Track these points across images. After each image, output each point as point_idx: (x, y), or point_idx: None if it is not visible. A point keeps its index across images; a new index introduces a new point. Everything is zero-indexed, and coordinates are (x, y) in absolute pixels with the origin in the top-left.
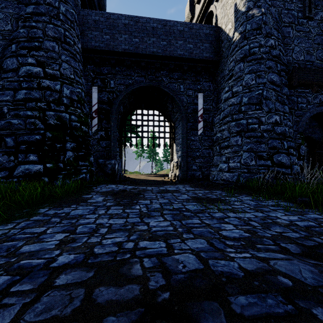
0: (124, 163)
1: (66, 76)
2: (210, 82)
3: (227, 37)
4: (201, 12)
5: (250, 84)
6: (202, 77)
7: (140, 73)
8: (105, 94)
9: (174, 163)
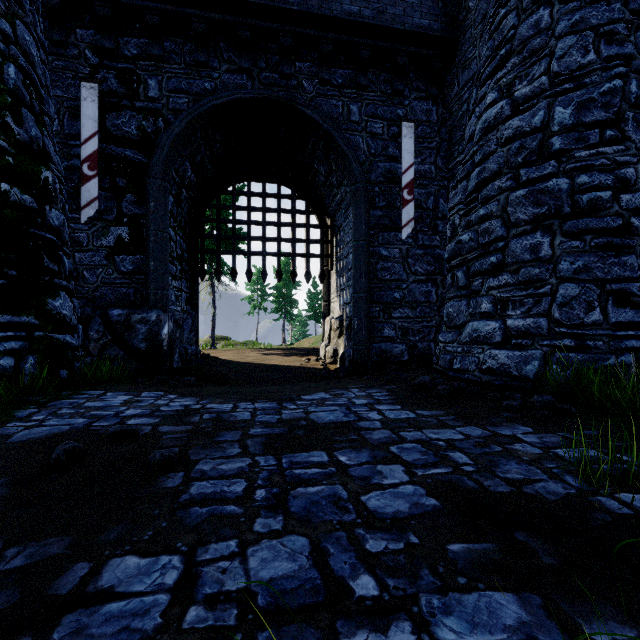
0: (212, 323)
1: None
2: (431, 100)
3: None
4: None
5: (579, 63)
6: (408, 86)
7: (237, 63)
8: (130, 117)
9: (334, 322)
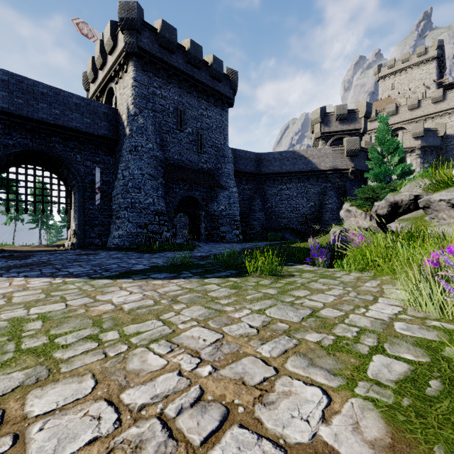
0: None
1: None
2: (110, 156)
3: (123, 124)
4: (104, 81)
5: (134, 173)
6: (101, 150)
7: (25, 135)
8: None
9: (72, 231)
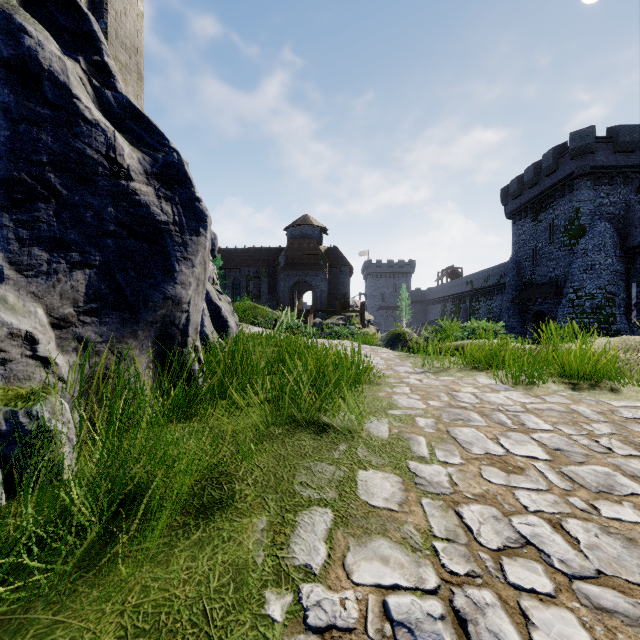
0: None
1: (589, 293)
2: None
3: None
4: None
5: None
6: None
7: None
8: None
9: None
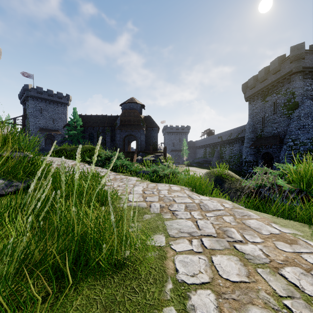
0: None
1: (302, 142)
2: None
3: None
4: None
5: None
6: None
7: None
8: None
9: None
